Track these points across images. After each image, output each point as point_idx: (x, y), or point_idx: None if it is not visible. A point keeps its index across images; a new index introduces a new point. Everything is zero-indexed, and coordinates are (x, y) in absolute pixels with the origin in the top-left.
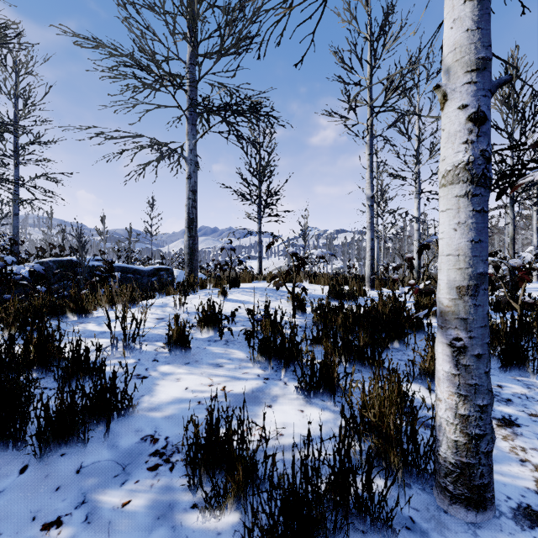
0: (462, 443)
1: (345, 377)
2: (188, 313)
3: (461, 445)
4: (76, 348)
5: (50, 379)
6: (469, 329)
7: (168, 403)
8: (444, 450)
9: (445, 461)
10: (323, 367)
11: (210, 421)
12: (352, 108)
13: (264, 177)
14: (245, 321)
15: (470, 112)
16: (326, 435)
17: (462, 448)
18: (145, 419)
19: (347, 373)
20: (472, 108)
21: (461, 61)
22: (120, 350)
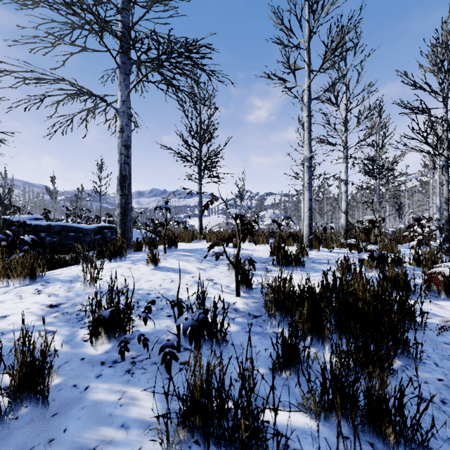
0: None
1: None
2: (101, 292)
3: None
4: None
5: None
6: None
7: None
8: None
9: None
10: None
11: None
12: (291, 70)
13: (204, 140)
14: None
15: None
16: None
17: None
18: None
19: None
20: None
21: None
22: None
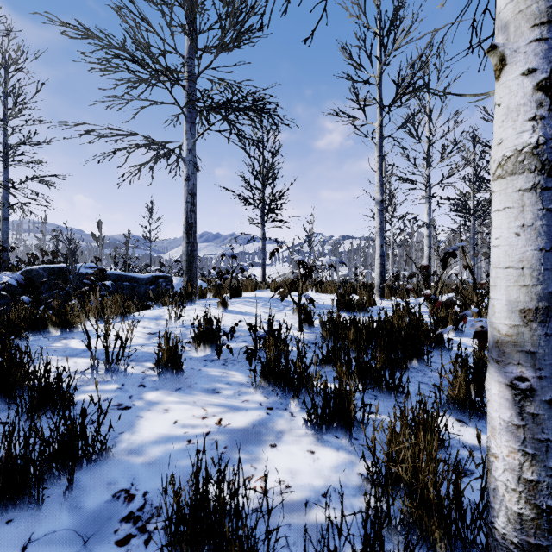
0: (529, 517)
1: (363, 408)
2: (184, 326)
3: (528, 521)
4: (44, 375)
5: (13, 411)
6: (538, 366)
7: (151, 443)
8: (502, 523)
9: (505, 538)
10: (336, 398)
11: (196, 484)
12: (361, 107)
13: (268, 180)
14: (246, 336)
15: (539, 78)
16: (343, 486)
17: (529, 524)
18: (121, 467)
19: (365, 404)
20: (542, 72)
21: (525, 12)
22: (103, 372)
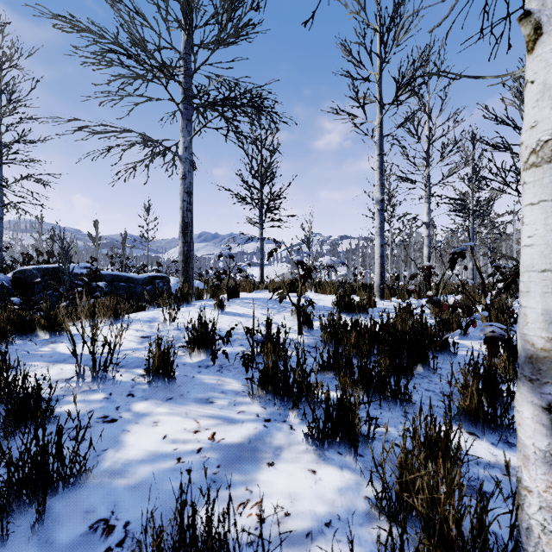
0: None
1: (368, 422)
2: (179, 329)
3: None
4: (21, 385)
5: None
6: None
7: (137, 462)
8: None
9: None
10: (340, 410)
11: (180, 522)
12: (360, 105)
13: (266, 180)
14: (243, 339)
15: None
16: (348, 513)
17: None
18: (102, 491)
19: (371, 418)
20: None
21: None
22: (90, 380)
